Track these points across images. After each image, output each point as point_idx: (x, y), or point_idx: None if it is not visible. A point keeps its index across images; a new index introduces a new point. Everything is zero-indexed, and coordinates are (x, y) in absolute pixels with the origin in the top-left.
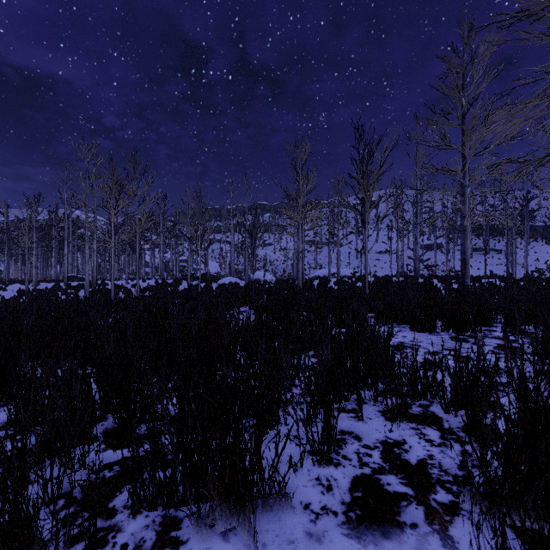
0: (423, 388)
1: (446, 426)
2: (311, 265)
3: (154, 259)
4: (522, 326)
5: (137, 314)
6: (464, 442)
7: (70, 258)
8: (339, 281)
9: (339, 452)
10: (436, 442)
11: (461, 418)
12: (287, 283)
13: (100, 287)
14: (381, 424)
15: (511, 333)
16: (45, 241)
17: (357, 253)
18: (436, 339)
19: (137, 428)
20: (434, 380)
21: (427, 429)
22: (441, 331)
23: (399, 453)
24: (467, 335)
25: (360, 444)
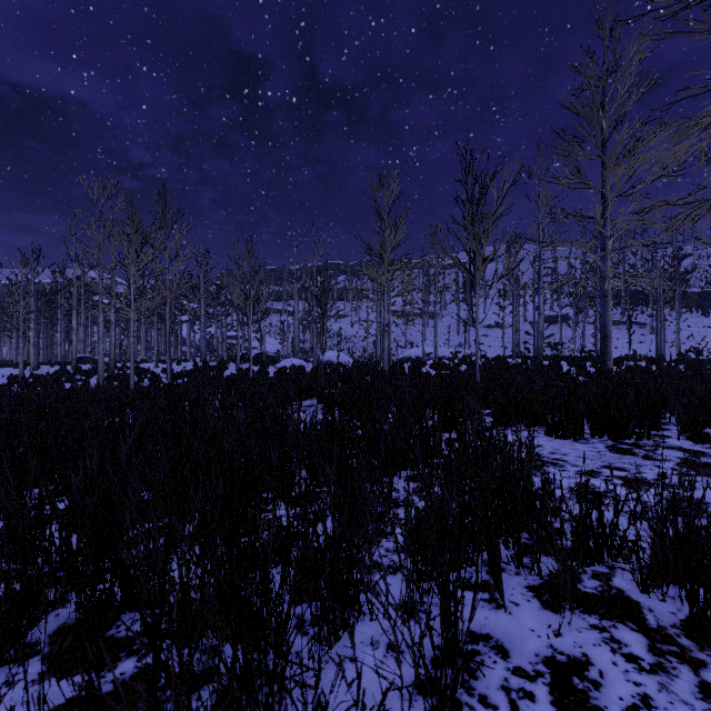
0: (596, 543)
1: (652, 623)
2: (399, 343)
3: (194, 334)
4: (704, 430)
5: (152, 412)
6: (696, 661)
7: (82, 333)
8: (438, 364)
9: (471, 687)
10: (644, 661)
11: (671, 603)
12: (368, 366)
13: (119, 372)
14: (537, 618)
15: (693, 440)
16: (46, 311)
17: (458, 328)
18: (587, 451)
19: (115, 623)
20: (614, 530)
21: (620, 629)
22: (590, 437)
23: (583, 690)
24: (630, 444)
25: (508, 667)
